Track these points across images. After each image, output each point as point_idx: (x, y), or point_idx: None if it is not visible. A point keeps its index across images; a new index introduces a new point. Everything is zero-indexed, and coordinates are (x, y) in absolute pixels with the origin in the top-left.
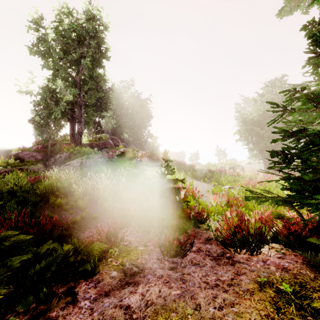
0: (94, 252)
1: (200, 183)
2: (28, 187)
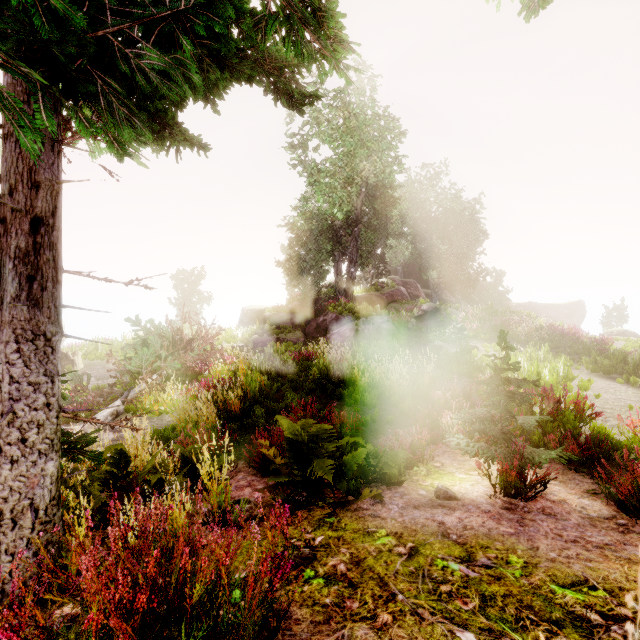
0: (398, 459)
1: (614, 386)
2: (294, 367)
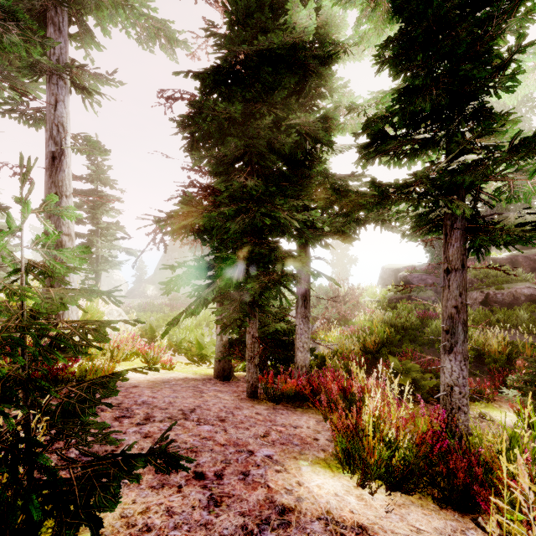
0: None
1: None
2: (417, 324)
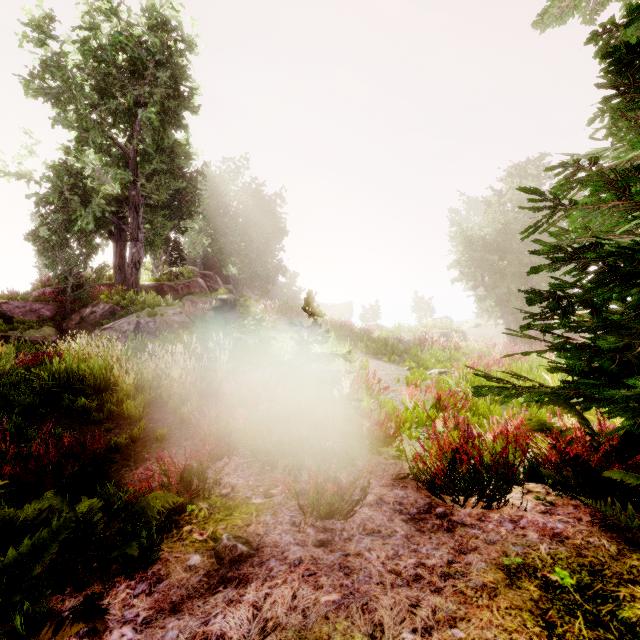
0: (148, 515)
1: (382, 364)
2: (18, 376)
